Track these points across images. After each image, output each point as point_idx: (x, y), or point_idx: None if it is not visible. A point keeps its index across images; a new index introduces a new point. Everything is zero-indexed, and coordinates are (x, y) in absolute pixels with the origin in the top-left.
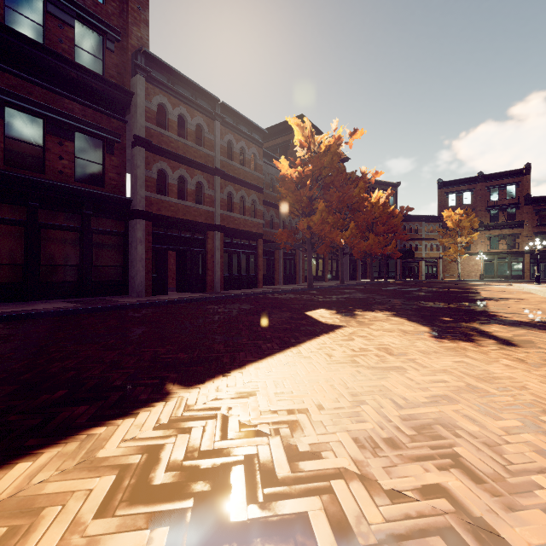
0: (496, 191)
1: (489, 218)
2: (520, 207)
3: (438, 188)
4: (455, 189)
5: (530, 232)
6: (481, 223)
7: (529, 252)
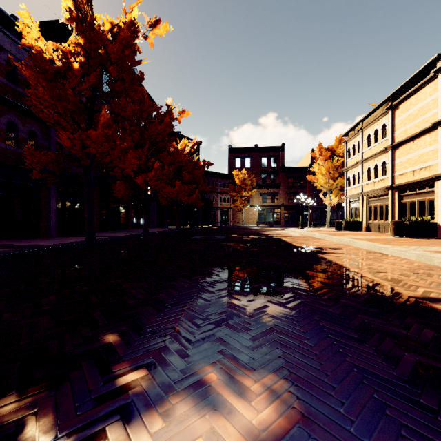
0: (265, 160)
1: (261, 180)
2: (279, 174)
3: (229, 153)
4: (240, 155)
5: (284, 192)
6: (257, 183)
7: (283, 206)
